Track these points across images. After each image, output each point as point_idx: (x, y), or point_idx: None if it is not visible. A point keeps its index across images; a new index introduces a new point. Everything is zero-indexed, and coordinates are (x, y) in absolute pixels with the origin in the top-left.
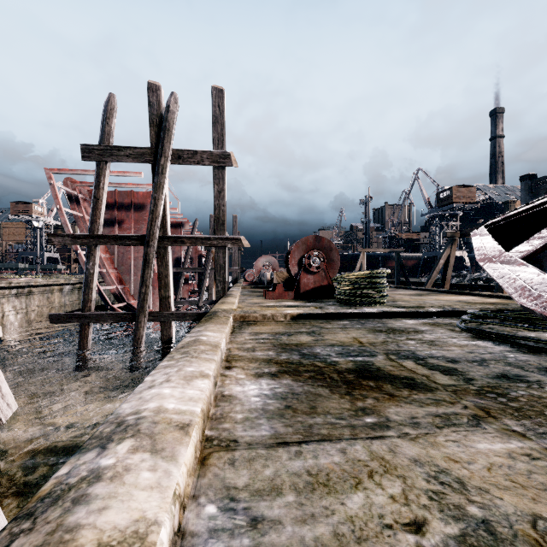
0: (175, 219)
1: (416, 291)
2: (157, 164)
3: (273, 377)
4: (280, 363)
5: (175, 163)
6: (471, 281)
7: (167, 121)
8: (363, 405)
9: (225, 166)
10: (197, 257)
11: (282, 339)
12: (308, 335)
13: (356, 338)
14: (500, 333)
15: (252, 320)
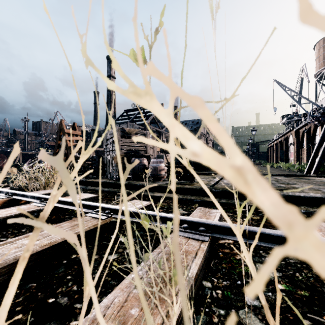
0: None
1: None
2: None
3: None
4: None
5: None
6: None
7: None
8: None
9: None
10: None
11: None
12: None
13: None
14: None
15: None
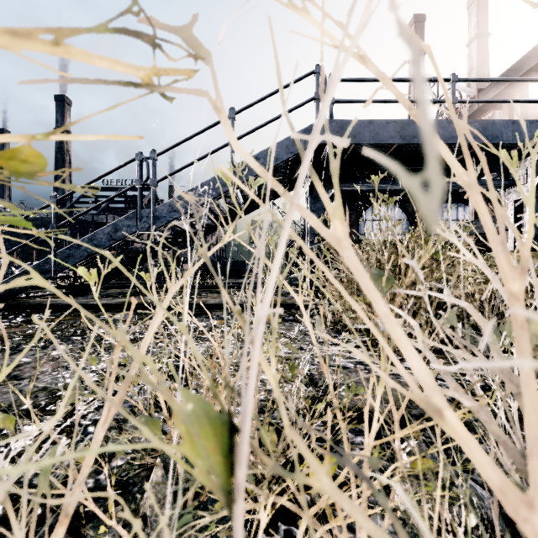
0: None
1: None
2: None
3: None
4: None
5: None
6: None
7: None
8: None
9: None
10: None
11: None
12: None
13: None
14: None
15: None
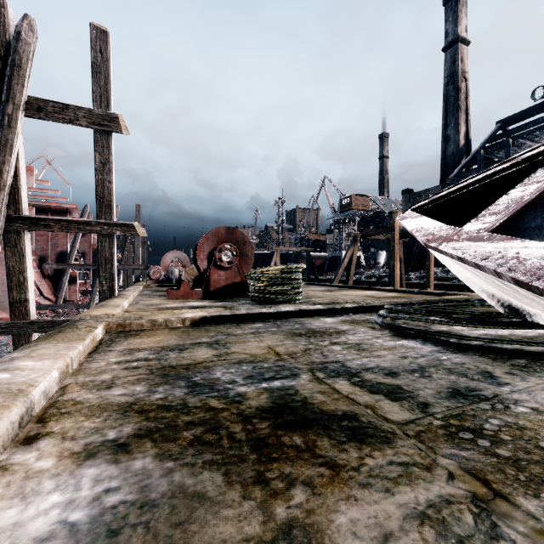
0: (58, 204)
1: (326, 287)
2: (1, 112)
3: (117, 454)
4: (147, 411)
5: (33, 116)
6: (367, 278)
7: (17, 54)
8: (288, 515)
9: (111, 131)
10: (91, 252)
11: (168, 358)
12: (208, 348)
13: (272, 346)
14: (423, 330)
15: (136, 329)
